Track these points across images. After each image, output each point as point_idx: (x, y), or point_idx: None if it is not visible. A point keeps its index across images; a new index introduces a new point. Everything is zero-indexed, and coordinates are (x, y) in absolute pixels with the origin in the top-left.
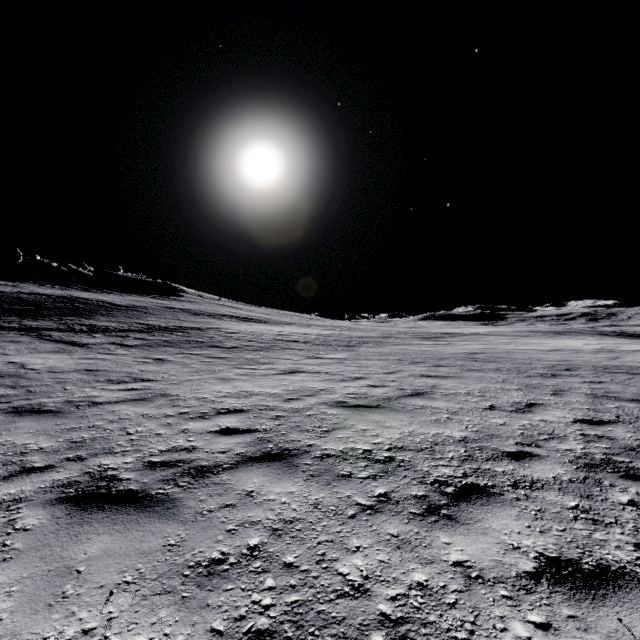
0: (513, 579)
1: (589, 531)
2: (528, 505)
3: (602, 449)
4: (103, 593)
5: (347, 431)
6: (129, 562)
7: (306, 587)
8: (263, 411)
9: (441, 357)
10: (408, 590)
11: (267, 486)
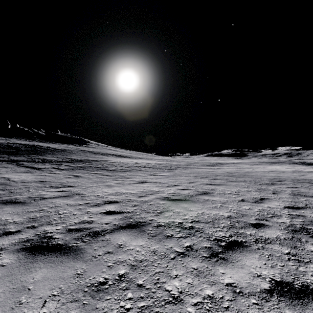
0: (258, 293)
1: (296, 266)
2: (264, 252)
3: (300, 222)
4: (41, 301)
5: (170, 212)
6: (56, 284)
7: (149, 298)
8: (128, 202)
9: (216, 175)
10: (203, 299)
11: (129, 242)
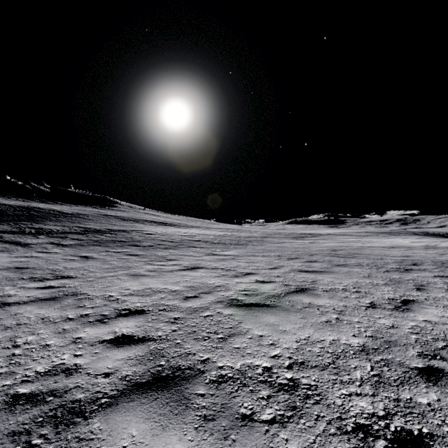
0: None
1: None
2: None
3: None
4: None
5: (243, 338)
6: None
7: None
8: (162, 312)
9: (311, 253)
10: None
11: (146, 444)
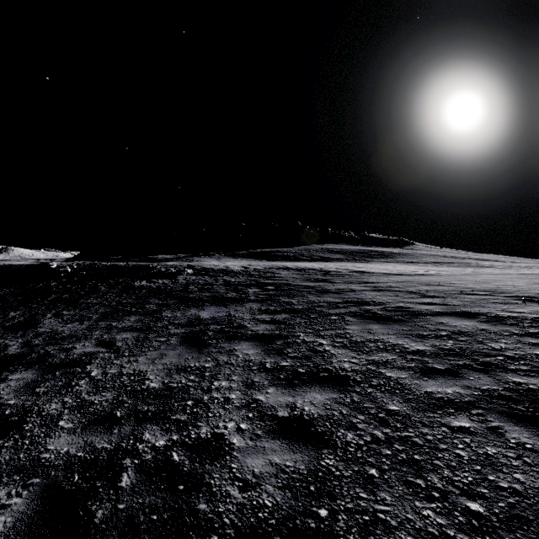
0: None
1: None
2: None
3: None
4: None
5: None
6: None
7: None
8: None
9: None
10: None
11: None
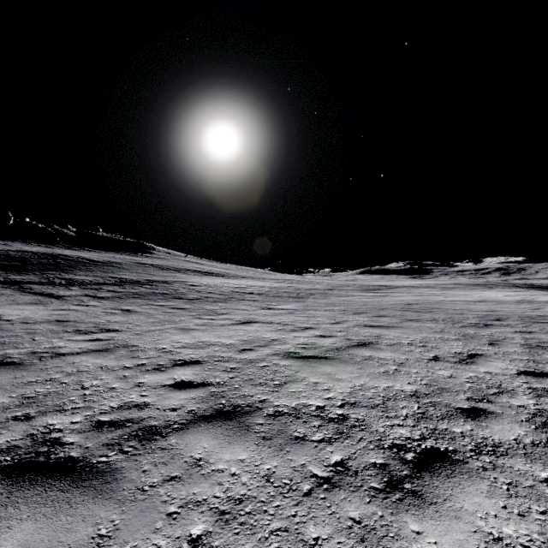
0: None
1: None
2: (497, 477)
3: None
4: None
5: (299, 384)
6: None
7: None
8: (218, 362)
9: (381, 308)
10: None
11: (216, 452)
